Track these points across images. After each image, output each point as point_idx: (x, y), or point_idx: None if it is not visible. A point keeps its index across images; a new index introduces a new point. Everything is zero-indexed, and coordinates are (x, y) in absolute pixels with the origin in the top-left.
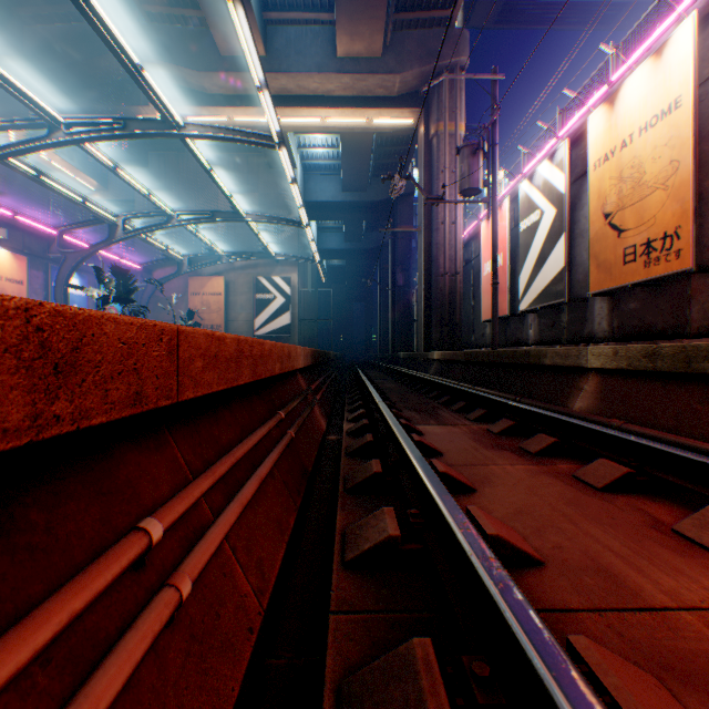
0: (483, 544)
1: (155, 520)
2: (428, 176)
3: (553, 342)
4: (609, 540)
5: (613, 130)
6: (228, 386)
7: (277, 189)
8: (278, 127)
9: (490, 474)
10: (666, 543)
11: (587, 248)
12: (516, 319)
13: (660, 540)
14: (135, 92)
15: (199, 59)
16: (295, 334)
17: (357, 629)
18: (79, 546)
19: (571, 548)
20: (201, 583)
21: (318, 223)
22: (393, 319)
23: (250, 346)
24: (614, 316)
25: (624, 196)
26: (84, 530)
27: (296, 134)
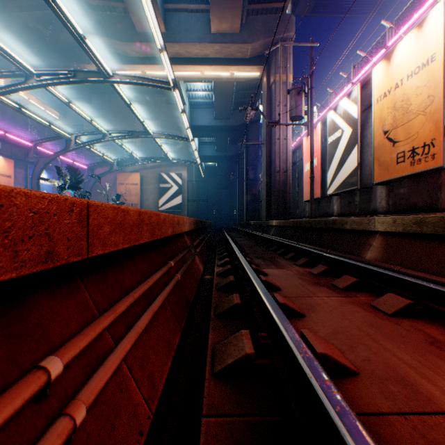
0: (319, 368)
1: (56, 358)
2: (269, 109)
3: (349, 214)
4: (403, 354)
5: (389, 77)
6: (131, 244)
7: (173, 118)
8: (173, 76)
9: (313, 304)
10: (443, 357)
11: (372, 154)
12: (325, 200)
13: (439, 354)
14: (82, 55)
15: (123, 34)
16: (184, 209)
17: (222, 432)
18: None
19: (376, 361)
20: (99, 401)
21: (199, 139)
22: (247, 200)
23: (149, 216)
24: (389, 197)
25: (397, 119)
26: None
27: (185, 83)
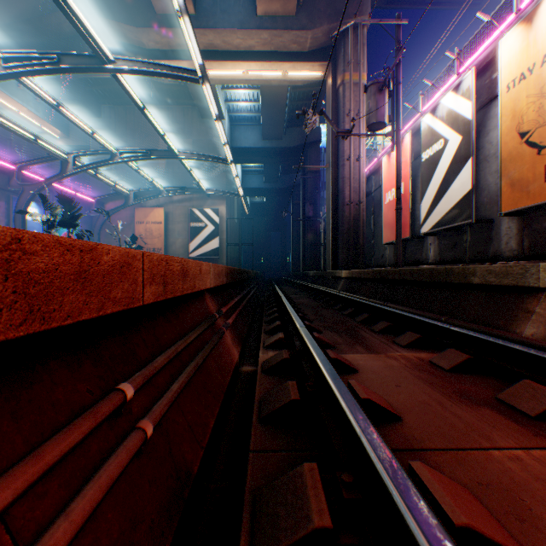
0: None
1: None
2: (335, 120)
3: (454, 262)
4: None
5: (531, 47)
6: None
7: (208, 136)
8: (200, 60)
9: (513, 485)
10: None
11: (499, 169)
12: (416, 241)
13: None
14: (84, 47)
15: (138, 16)
16: (223, 255)
17: None
18: None
19: None
20: None
21: (243, 167)
22: (304, 244)
23: (1, 247)
24: (525, 235)
25: (545, 111)
26: None
27: (223, 89)
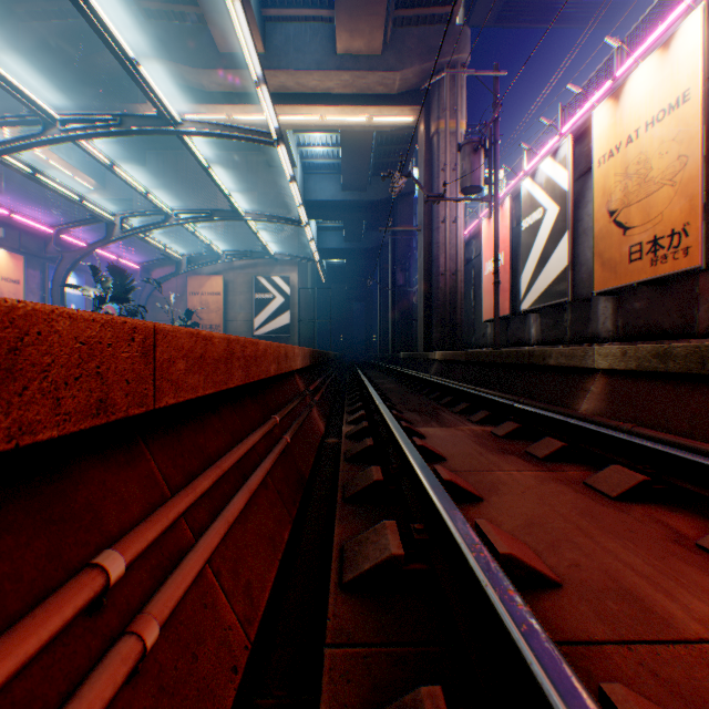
0: (499, 572)
1: (116, 552)
2: (428, 175)
3: (555, 342)
4: (630, 556)
5: (618, 125)
6: (216, 389)
7: (276, 189)
8: (277, 124)
9: (496, 481)
10: (692, 560)
11: (591, 246)
12: (518, 319)
13: (686, 556)
14: (133, 90)
15: (198, 56)
16: (294, 333)
17: (355, 667)
18: (13, 592)
19: (589, 567)
20: (175, 620)
21: (318, 222)
22: (393, 319)
23: (242, 346)
24: (618, 315)
25: (629, 193)
26: (23, 570)
27: (295, 133)
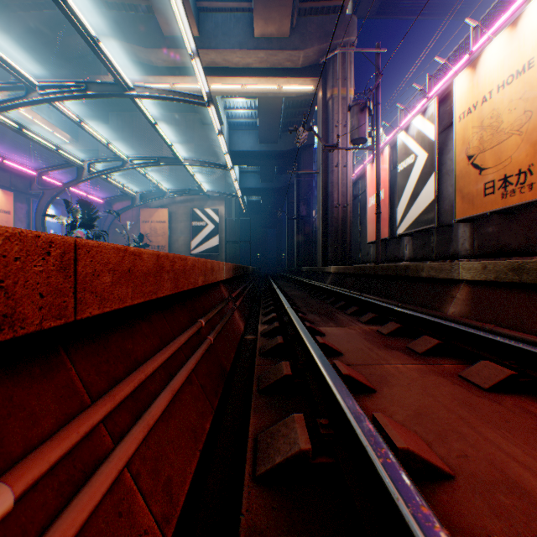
0: (409, 483)
1: (2, 486)
2: (325, 130)
3: (424, 259)
4: (511, 447)
5: (475, 88)
6: (145, 299)
7: (208, 141)
8: (207, 89)
9: (386, 374)
10: None
11: (453, 184)
12: (394, 241)
13: None
14: (98, 64)
15: (147, 38)
16: (222, 252)
17: None
18: None
19: (476, 458)
20: None
21: (240, 168)
22: (298, 241)
23: (172, 261)
24: (475, 238)
25: (484, 141)
26: None
27: (223, 98)
